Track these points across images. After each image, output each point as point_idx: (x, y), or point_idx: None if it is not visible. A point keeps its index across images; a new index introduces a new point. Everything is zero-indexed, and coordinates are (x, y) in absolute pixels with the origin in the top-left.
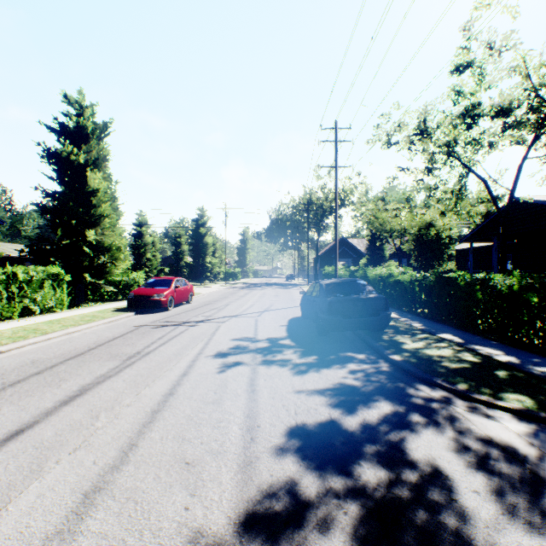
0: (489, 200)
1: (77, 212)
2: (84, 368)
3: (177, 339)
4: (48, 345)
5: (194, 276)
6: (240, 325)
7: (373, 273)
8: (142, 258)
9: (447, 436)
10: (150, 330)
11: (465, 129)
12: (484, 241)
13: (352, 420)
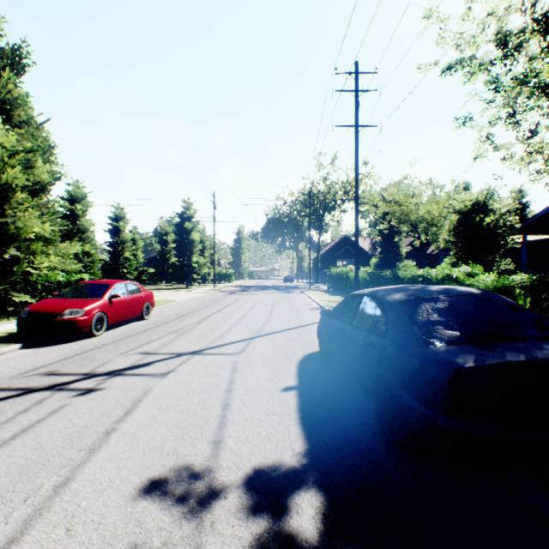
0: None
1: None
2: None
3: None
4: None
5: (179, 278)
6: (193, 388)
7: (412, 274)
8: (119, 258)
9: None
10: None
11: None
12: (540, 233)
13: None
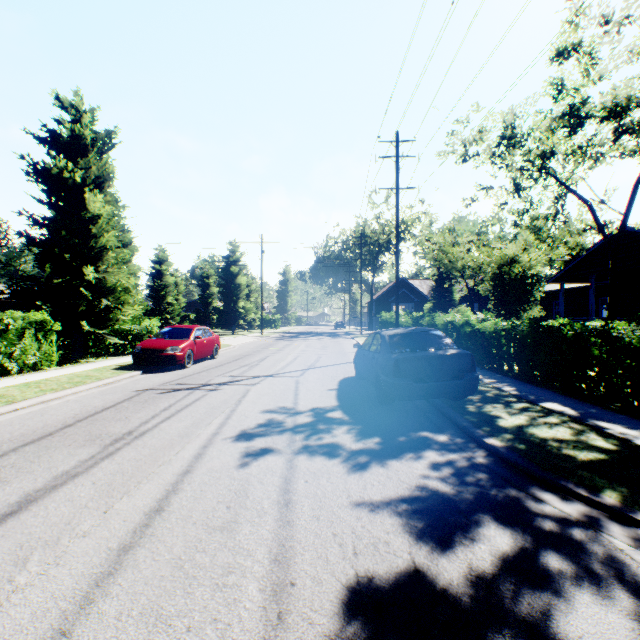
0: (593, 228)
1: (72, 243)
2: (44, 459)
3: (188, 411)
4: (8, 421)
5: (225, 324)
6: (275, 389)
7: (443, 320)
8: (161, 303)
9: (623, 609)
10: (155, 397)
11: (566, 135)
12: (577, 280)
13: (451, 568)
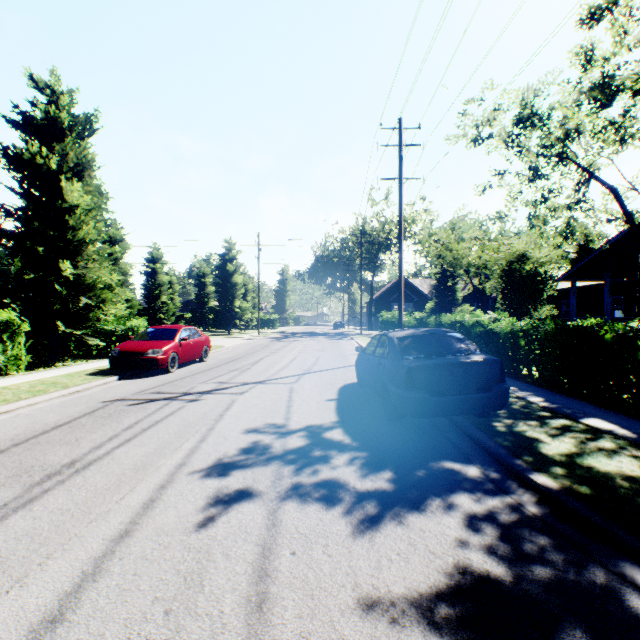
0: (619, 218)
1: (46, 235)
2: None
3: (155, 430)
4: None
5: (220, 324)
6: (265, 399)
7: (451, 320)
8: (155, 302)
9: None
10: (123, 409)
11: (593, 112)
12: (589, 278)
13: None
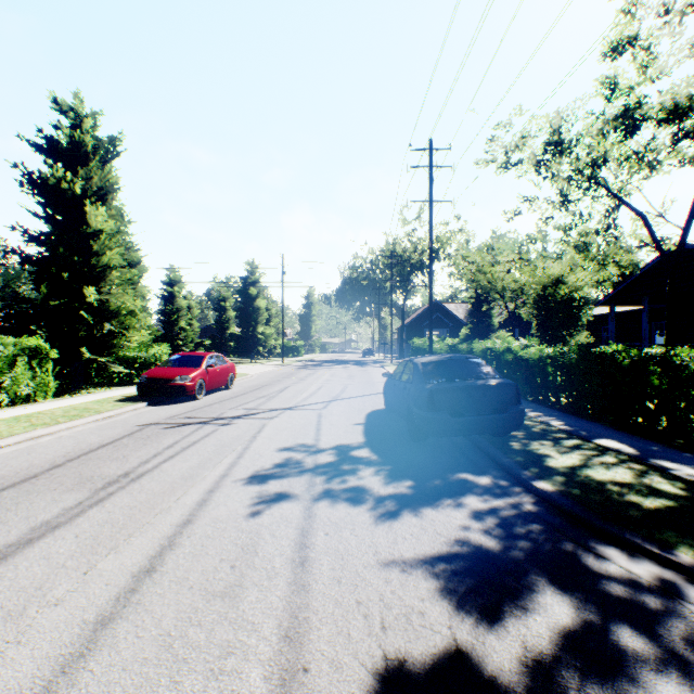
0: (649, 245)
1: (71, 261)
2: (22, 506)
3: (195, 449)
4: None
5: (242, 351)
6: (295, 423)
7: (482, 347)
8: (173, 328)
9: None
10: (160, 432)
11: (619, 140)
12: (629, 303)
13: (500, 648)
